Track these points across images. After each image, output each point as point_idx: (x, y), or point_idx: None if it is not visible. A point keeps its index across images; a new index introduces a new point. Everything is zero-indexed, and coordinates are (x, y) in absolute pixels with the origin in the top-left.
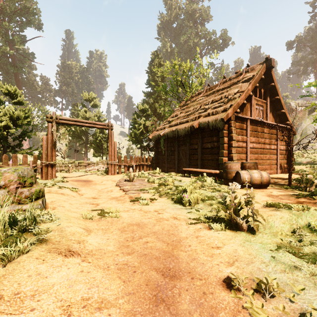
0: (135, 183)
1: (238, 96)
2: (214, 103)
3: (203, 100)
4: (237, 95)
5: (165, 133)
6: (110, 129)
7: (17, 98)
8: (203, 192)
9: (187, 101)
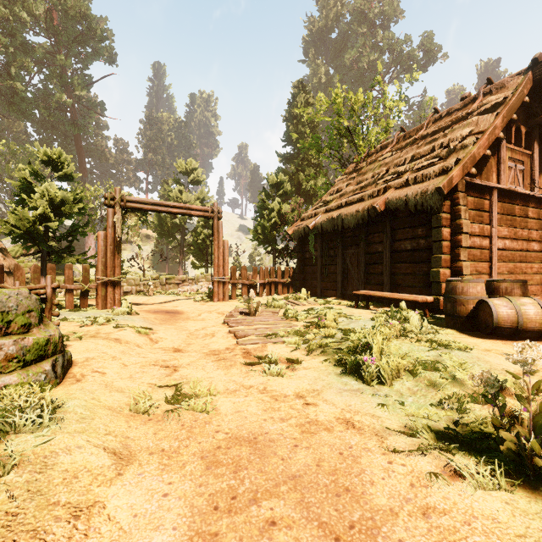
0: (260, 318)
1: (473, 141)
2: (417, 161)
3: (392, 157)
4: (471, 140)
5: (317, 225)
6: (217, 217)
7: (63, 168)
8: (408, 348)
9: (360, 163)
